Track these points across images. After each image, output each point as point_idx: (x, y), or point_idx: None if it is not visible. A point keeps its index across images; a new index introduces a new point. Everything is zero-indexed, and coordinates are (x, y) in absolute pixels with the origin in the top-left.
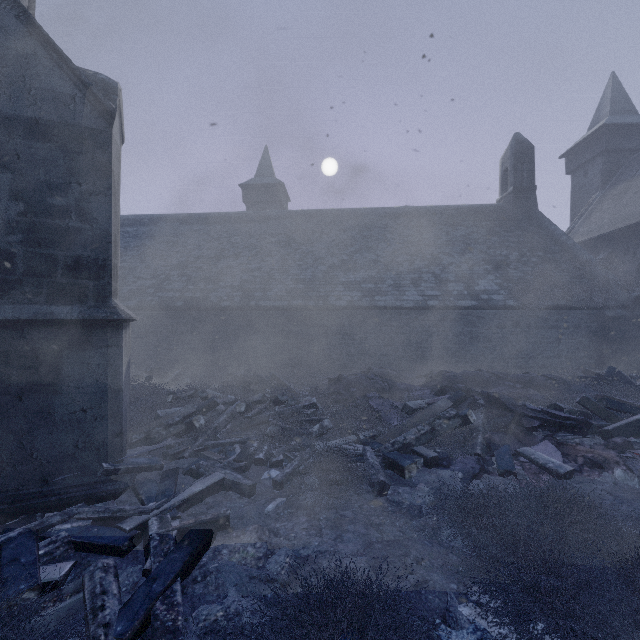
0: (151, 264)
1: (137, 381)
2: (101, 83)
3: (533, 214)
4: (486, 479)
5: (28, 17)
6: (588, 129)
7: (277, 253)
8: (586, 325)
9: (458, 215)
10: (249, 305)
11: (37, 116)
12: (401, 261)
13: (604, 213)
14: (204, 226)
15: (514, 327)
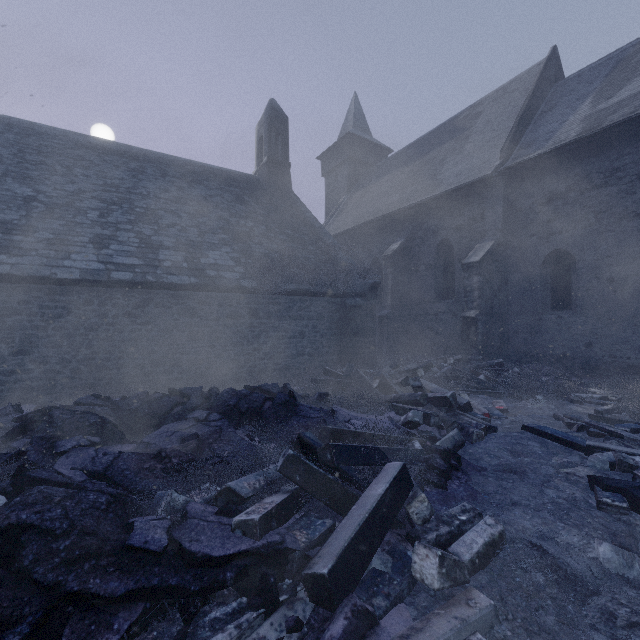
0: None
1: None
2: None
3: (287, 193)
4: None
5: None
6: (338, 138)
7: None
8: (329, 315)
9: (202, 173)
10: None
11: None
12: (86, 207)
13: (349, 213)
14: None
15: (251, 317)
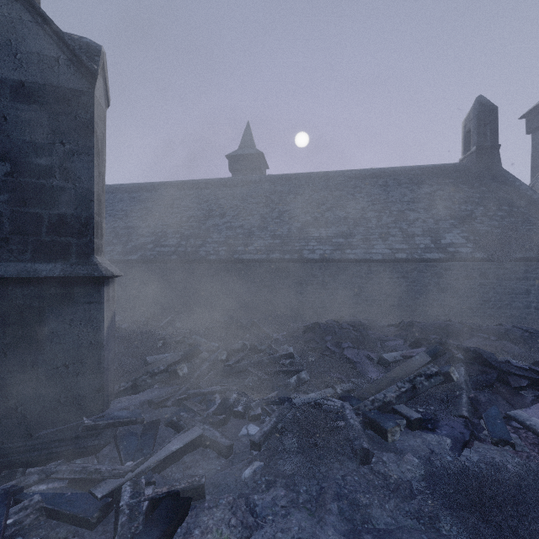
0: (151, 224)
1: (136, 325)
2: (85, 46)
3: (497, 171)
4: (479, 448)
5: None
6: None
7: (257, 212)
8: None
9: (422, 174)
10: (232, 258)
11: (23, 79)
12: (369, 217)
13: None
14: (195, 191)
15: (482, 278)
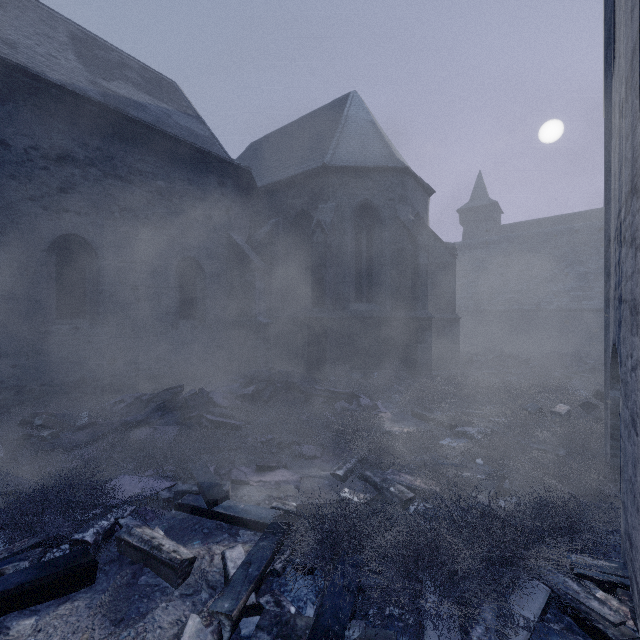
0: None
1: None
2: (451, 246)
3: None
4: None
5: (435, 235)
6: None
7: (497, 272)
8: None
9: None
10: (479, 309)
11: (437, 261)
12: None
13: None
14: None
15: None
